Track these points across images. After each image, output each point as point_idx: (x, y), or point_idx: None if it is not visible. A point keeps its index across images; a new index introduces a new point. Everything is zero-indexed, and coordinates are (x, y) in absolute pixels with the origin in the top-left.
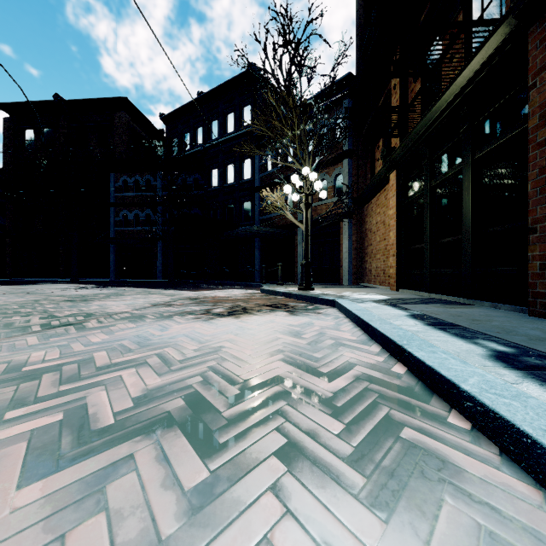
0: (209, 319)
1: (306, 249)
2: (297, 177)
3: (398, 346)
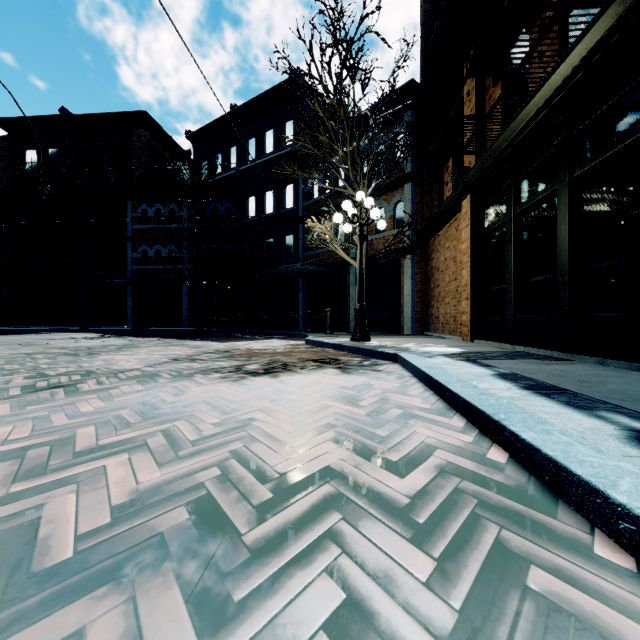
0: (239, 379)
1: (361, 291)
2: (349, 203)
3: (494, 422)
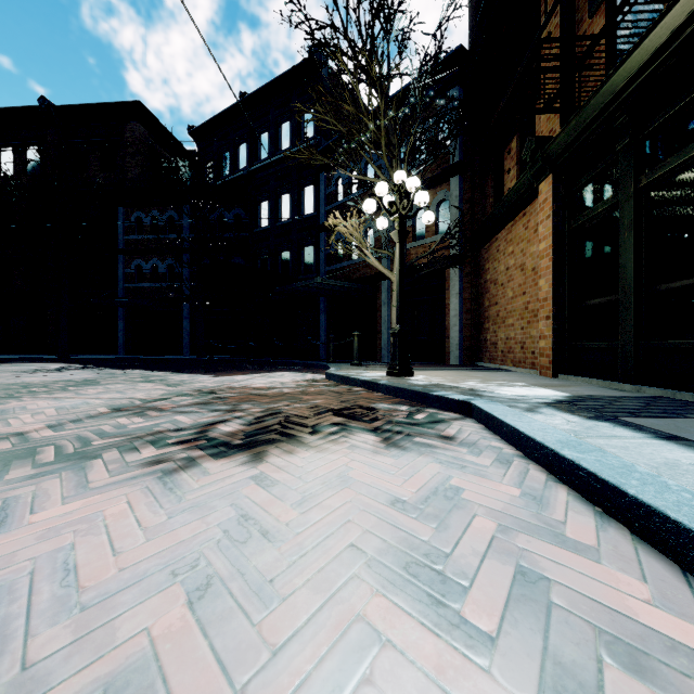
0: (181, 466)
1: (401, 307)
2: (385, 185)
3: None
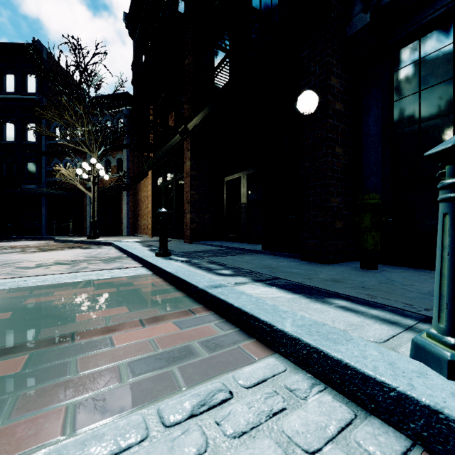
0: (32, 253)
1: (94, 212)
2: (87, 164)
3: (126, 250)
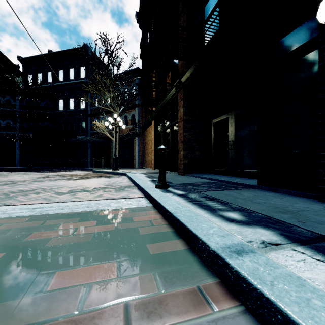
0: (74, 180)
1: (116, 151)
2: (111, 118)
3: (133, 180)
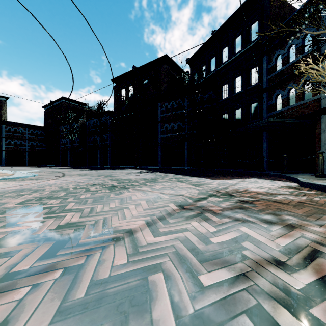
0: None
1: None
2: None
3: None
